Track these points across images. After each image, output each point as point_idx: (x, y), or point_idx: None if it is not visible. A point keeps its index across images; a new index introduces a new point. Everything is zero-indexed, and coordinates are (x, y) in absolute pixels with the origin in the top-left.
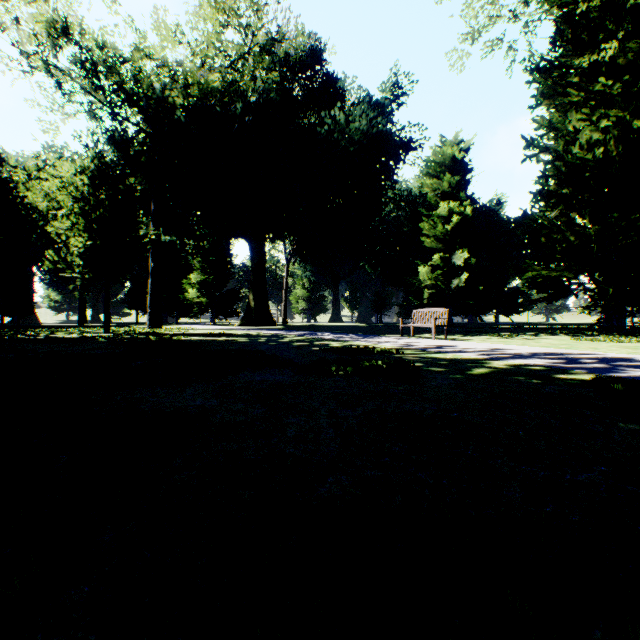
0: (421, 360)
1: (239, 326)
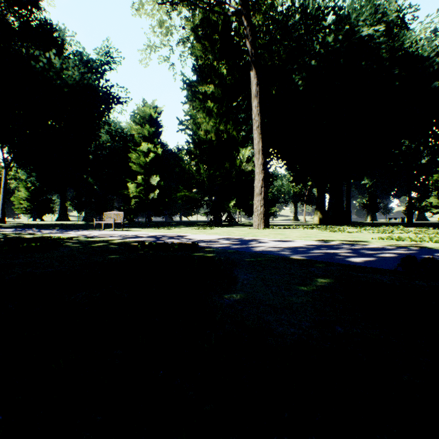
0: (76, 242)
1: None
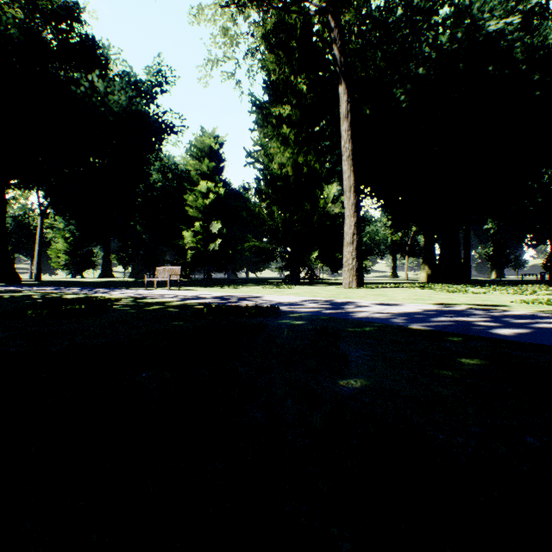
0: (127, 304)
1: None
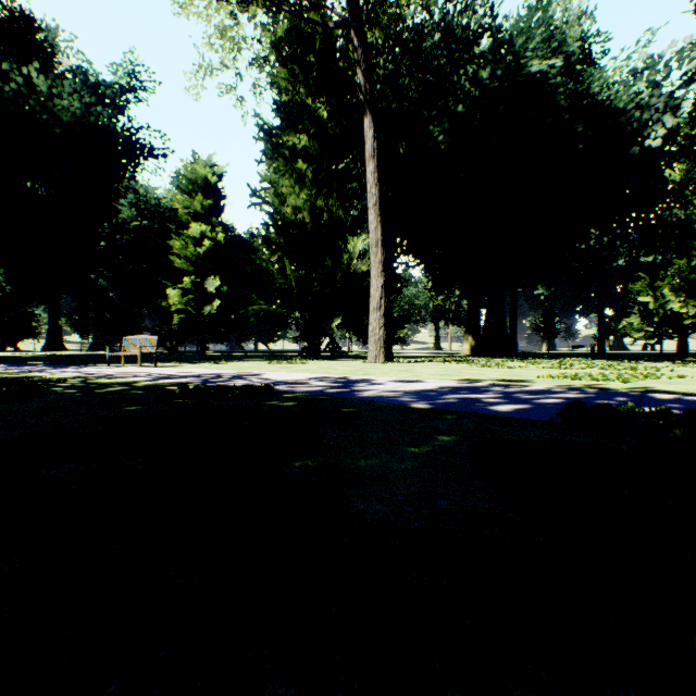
0: (73, 385)
1: None
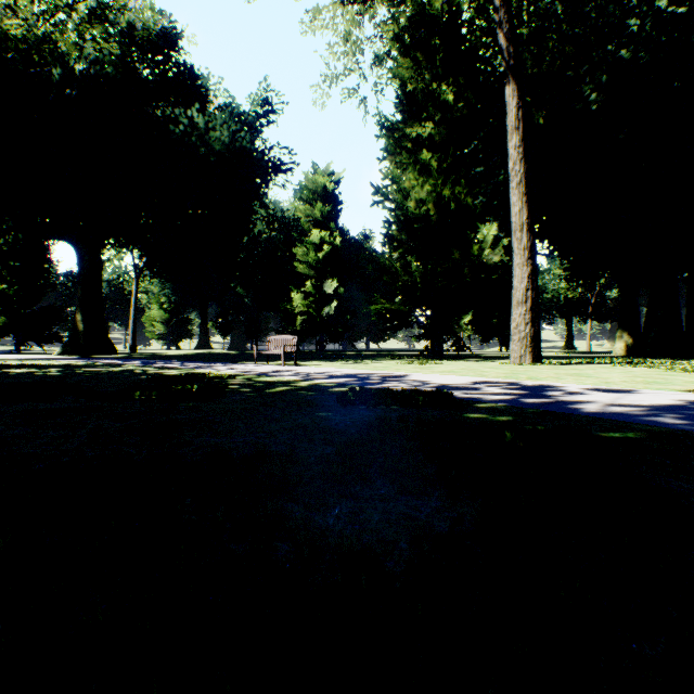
0: (243, 383)
1: (60, 355)
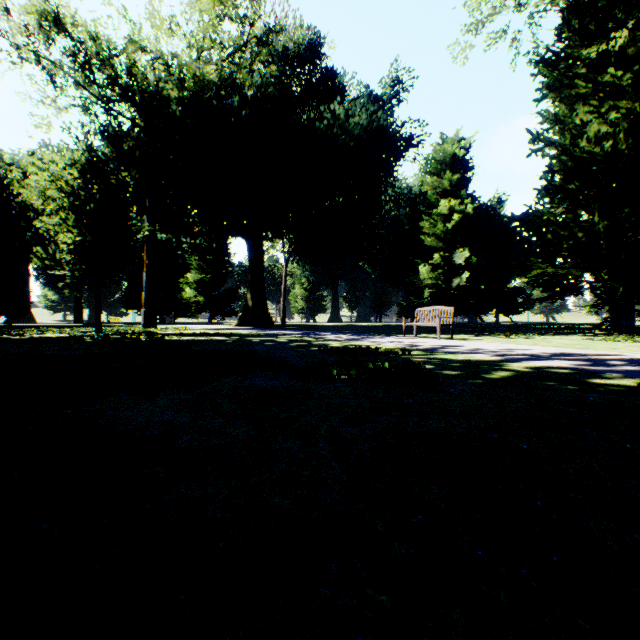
0: (431, 362)
1: (237, 326)
